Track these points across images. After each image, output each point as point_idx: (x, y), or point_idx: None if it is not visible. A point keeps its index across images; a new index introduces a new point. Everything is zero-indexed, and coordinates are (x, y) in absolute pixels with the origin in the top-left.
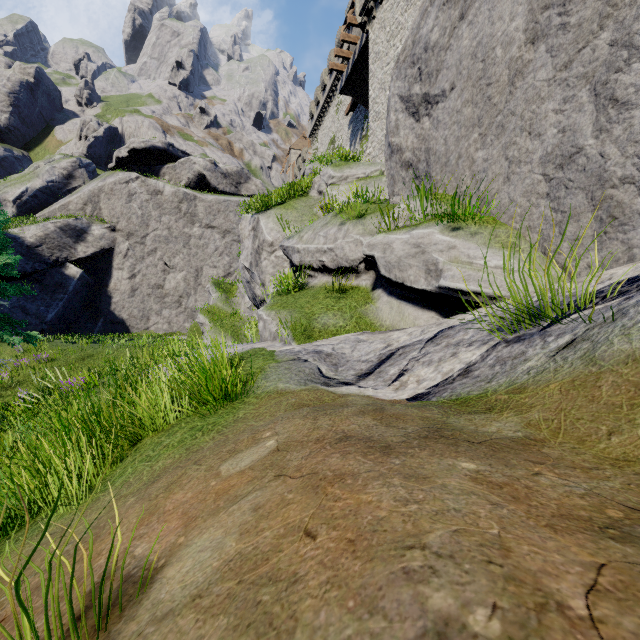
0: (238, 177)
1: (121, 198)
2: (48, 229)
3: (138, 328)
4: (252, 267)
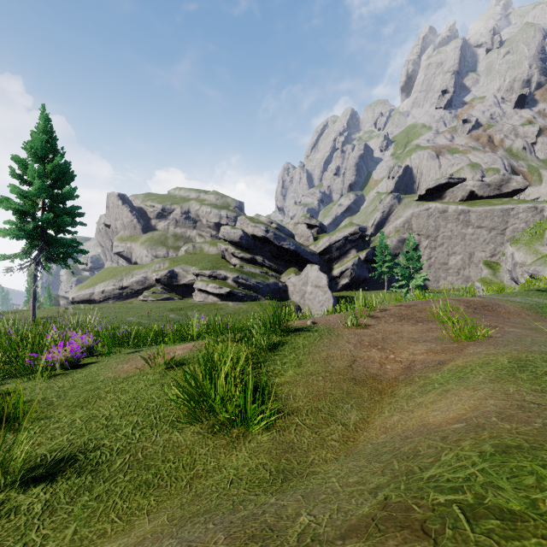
0: (500, 182)
1: (423, 218)
2: (392, 241)
3: (432, 286)
4: (511, 270)
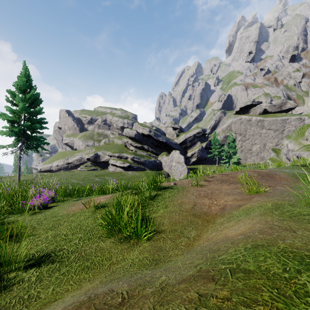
0: (281, 103)
1: (238, 124)
2: (221, 137)
3: (243, 162)
4: (286, 154)
